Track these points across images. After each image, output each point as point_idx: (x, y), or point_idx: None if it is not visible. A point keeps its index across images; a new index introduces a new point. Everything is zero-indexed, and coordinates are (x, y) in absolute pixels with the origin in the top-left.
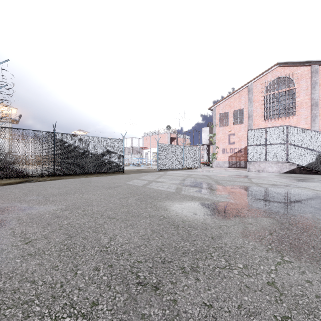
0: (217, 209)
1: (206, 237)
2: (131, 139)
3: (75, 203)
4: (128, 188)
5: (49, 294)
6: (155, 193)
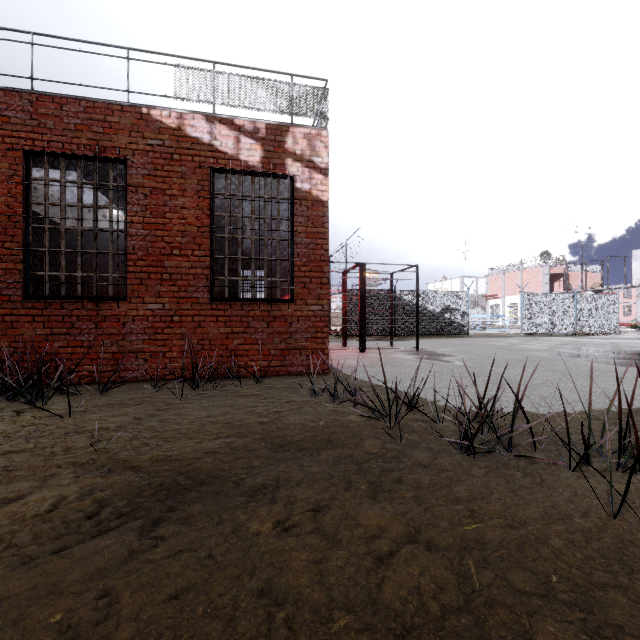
0: (578, 354)
1: (559, 359)
2: (460, 280)
3: (459, 349)
4: (492, 346)
5: (490, 359)
6: (523, 349)
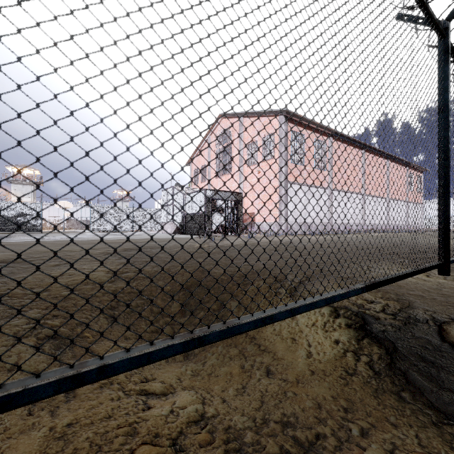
0: None
1: None
2: None
3: None
4: None
5: None
6: None
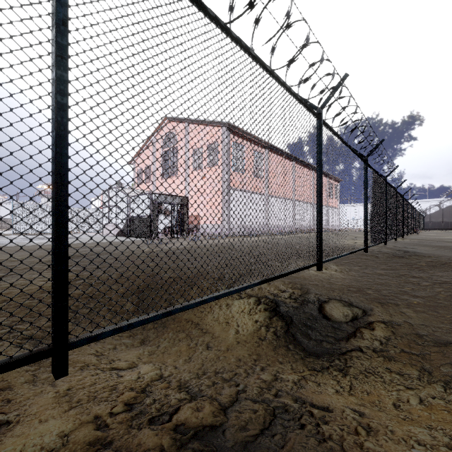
0: None
1: None
2: None
3: None
4: None
5: None
6: None
